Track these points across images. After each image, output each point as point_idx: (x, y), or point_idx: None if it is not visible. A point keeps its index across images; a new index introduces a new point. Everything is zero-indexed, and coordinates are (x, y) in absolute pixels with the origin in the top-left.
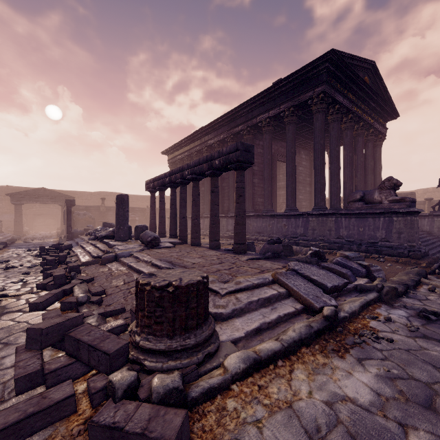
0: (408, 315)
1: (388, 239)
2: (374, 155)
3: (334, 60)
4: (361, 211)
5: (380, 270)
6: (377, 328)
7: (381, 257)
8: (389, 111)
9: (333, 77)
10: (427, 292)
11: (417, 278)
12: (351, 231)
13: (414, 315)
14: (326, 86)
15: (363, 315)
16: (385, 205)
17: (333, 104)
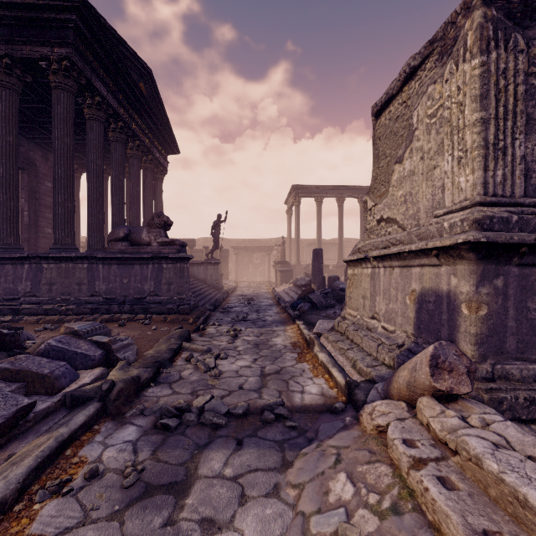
0: (139, 436)
1: (158, 292)
2: (155, 189)
3: (87, 18)
4: (126, 255)
5: (130, 345)
6: (49, 529)
7: (149, 317)
8: (170, 141)
9: (89, 48)
10: (184, 364)
11: (178, 343)
12: (112, 283)
13: (149, 430)
14: (74, 52)
15: (33, 493)
16: (154, 248)
17: (91, 93)
